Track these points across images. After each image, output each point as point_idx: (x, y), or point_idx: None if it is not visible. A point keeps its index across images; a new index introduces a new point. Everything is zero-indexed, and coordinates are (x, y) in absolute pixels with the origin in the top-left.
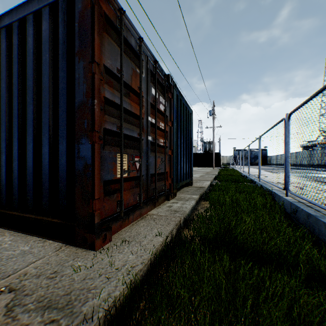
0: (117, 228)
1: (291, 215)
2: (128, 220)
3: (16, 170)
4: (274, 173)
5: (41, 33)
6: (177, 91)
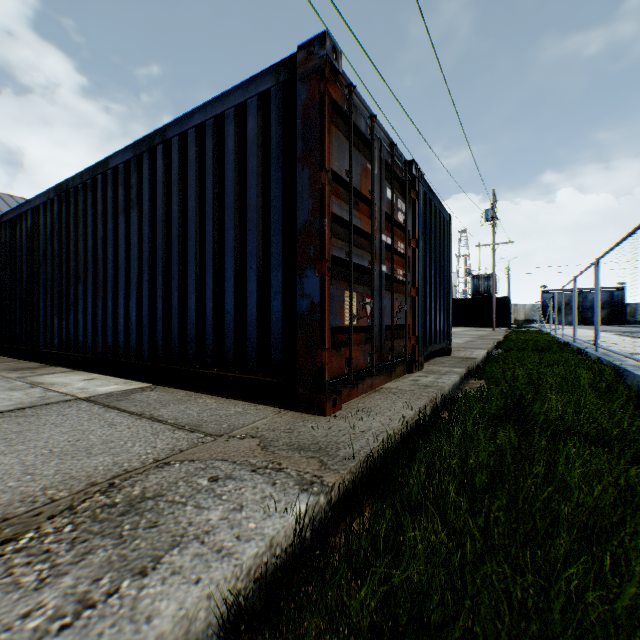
0: (345, 397)
1: None
2: (356, 389)
3: (209, 315)
4: (638, 339)
5: (245, 132)
6: (424, 186)
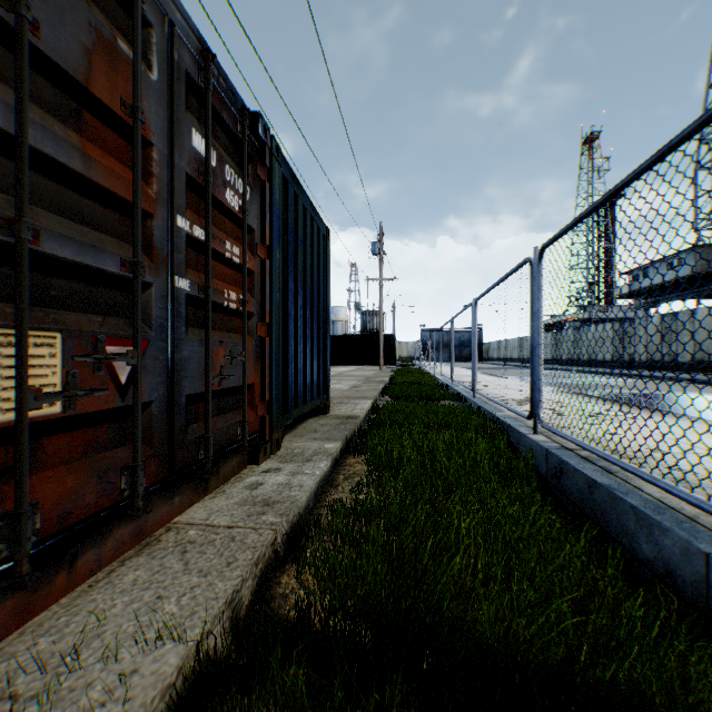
0: (2, 624)
1: (549, 479)
2: (70, 572)
3: None
4: (499, 379)
5: None
6: (283, 168)
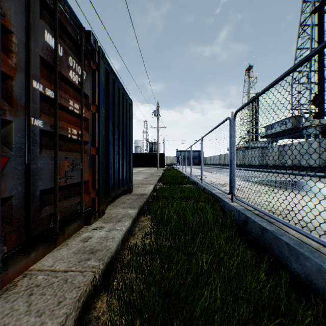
0: None
1: (240, 225)
2: None
3: None
4: (212, 173)
5: None
6: (106, 65)
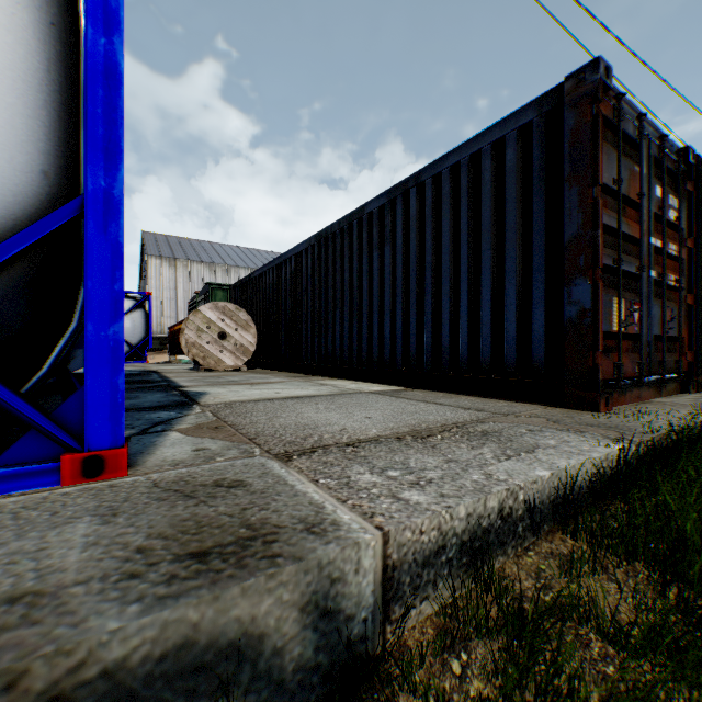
0: (612, 402)
1: None
2: (622, 397)
3: (464, 328)
4: None
5: (502, 164)
6: (701, 172)
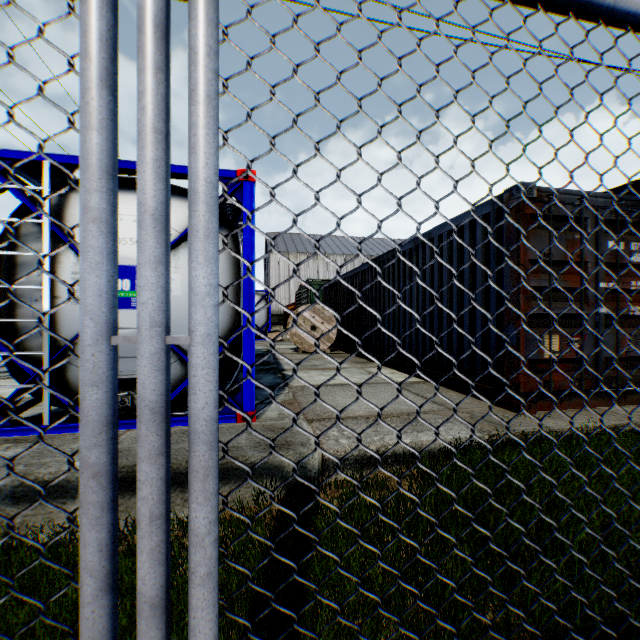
0: (544, 407)
1: None
2: (559, 404)
3: (455, 344)
4: None
5: (475, 236)
6: None
